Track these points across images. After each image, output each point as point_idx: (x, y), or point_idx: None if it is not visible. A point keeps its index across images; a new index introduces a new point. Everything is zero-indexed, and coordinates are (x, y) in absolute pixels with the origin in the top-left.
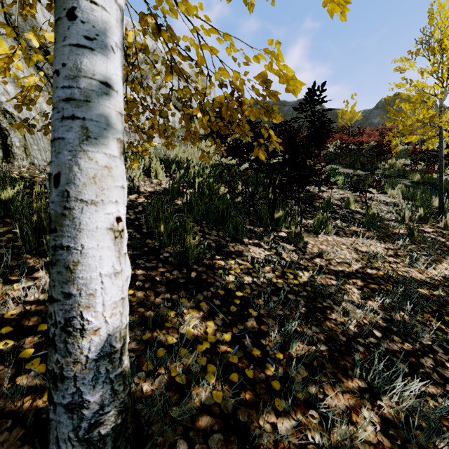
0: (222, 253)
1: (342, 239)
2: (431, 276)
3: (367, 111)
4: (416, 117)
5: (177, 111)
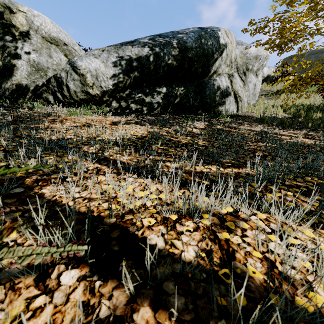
0: None
1: None
2: None
3: None
4: None
5: None
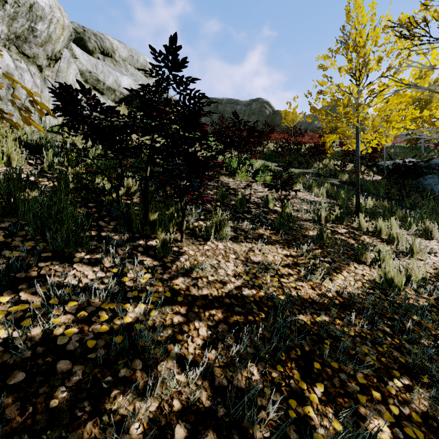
0: (2, 283)
1: (237, 246)
2: (324, 292)
3: (312, 115)
4: (334, 115)
5: (98, 93)
